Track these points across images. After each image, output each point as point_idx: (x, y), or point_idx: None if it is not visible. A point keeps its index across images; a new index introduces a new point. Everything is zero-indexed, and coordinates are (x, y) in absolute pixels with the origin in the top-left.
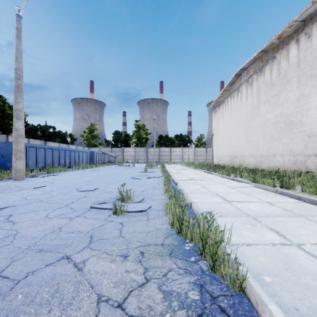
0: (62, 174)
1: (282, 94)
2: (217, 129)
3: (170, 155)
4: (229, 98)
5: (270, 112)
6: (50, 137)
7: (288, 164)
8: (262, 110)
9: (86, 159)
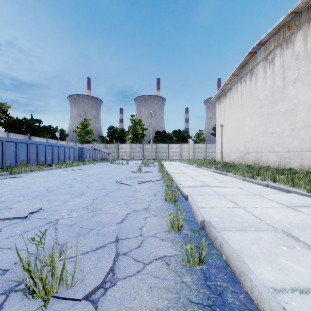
0: (29, 175)
1: None
2: (222, 121)
3: (168, 152)
4: (238, 84)
5: (303, 93)
6: (36, 131)
7: None
8: (290, 92)
9: (74, 155)
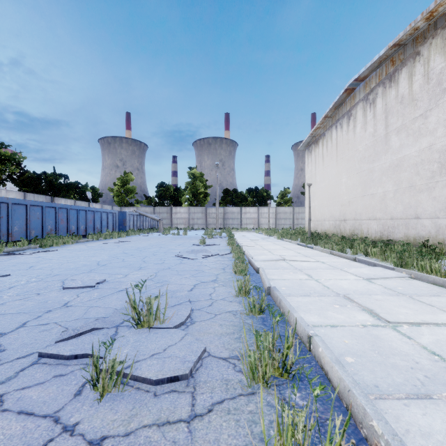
0: (65, 249)
1: (432, 114)
2: (312, 177)
3: (240, 218)
4: (333, 129)
5: (408, 146)
6: (60, 191)
7: (445, 232)
8: (394, 144)
9: (113, 223)
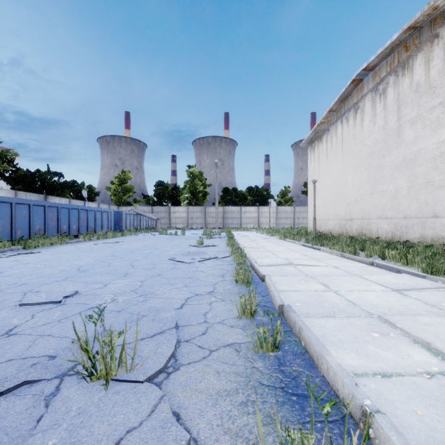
0: (50, 250)
1: None
2: (316, 175)
3: (240, 218)
4: (338, 123)
5: (425, 138)
6: (54, 189)
7: None
8: (408, 136)
9: (108, 223)
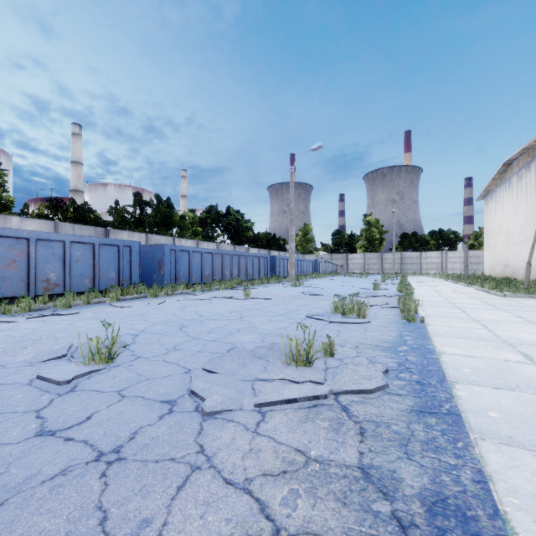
0: (310, 281)
1: None
2: (488, 227)
3: (420, 263)
4: (501, 188)
5: (534, 216)
6: (272, 245)
7: None
8: (529, 213)
9: (311, 268)
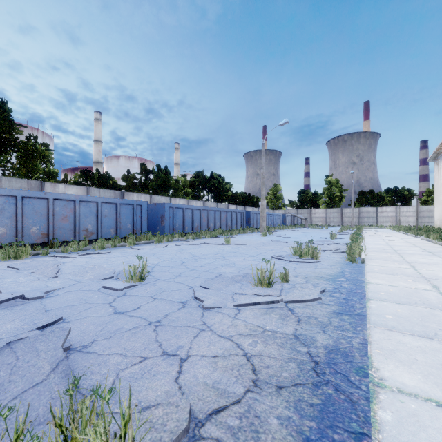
0: (278, 231)
1: None
2: (438, 185)
3: (376, 217)
4: None
5: None
6: (247, 203)
7: None
8: None
9: (280, 221)
